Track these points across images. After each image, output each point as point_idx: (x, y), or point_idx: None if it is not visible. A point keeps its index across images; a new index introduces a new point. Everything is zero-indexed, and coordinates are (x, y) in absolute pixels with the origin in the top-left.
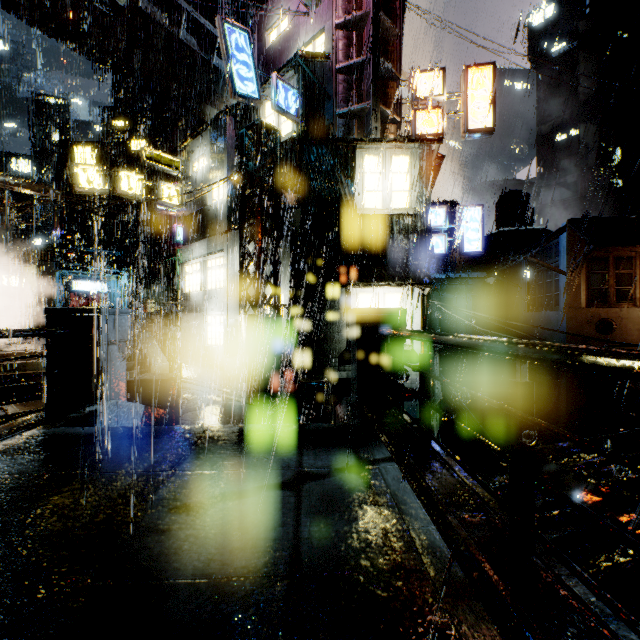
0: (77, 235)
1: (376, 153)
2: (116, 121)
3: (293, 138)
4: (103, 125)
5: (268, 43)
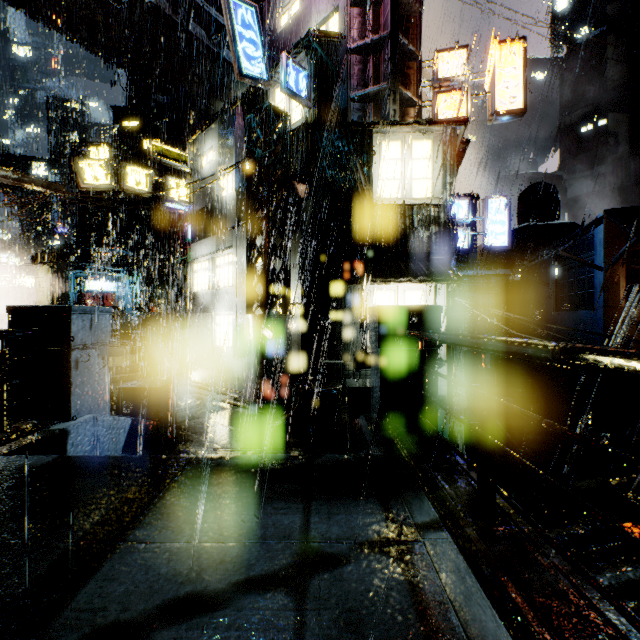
0: (91, 235)
1: (395, 138)
2: (129, 121)
3: (304, 123)
4: (116, 125)
5: (279, 28)
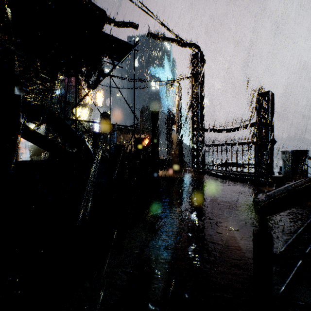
0: None
1: (78, 108)
2: None
3: (59, 101)
4: None
5: None
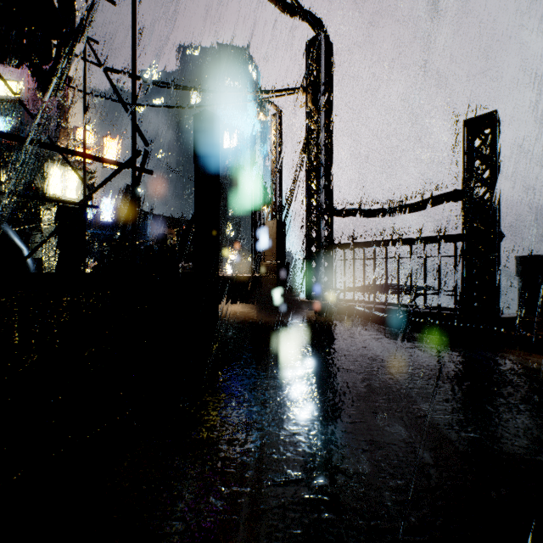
0: None
1: (57, 168)
2: None
3: (5, 147)
4: None
5: None
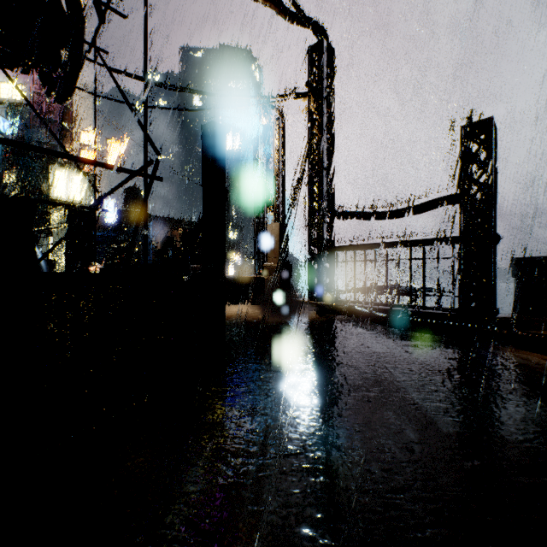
0: None
1: (62, 170)
2: None
3: (11, 150)
4: None
5: None
